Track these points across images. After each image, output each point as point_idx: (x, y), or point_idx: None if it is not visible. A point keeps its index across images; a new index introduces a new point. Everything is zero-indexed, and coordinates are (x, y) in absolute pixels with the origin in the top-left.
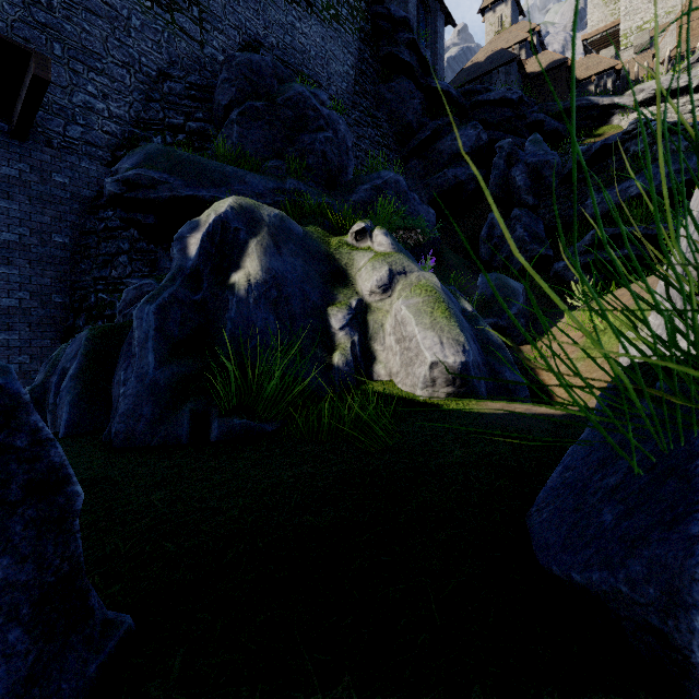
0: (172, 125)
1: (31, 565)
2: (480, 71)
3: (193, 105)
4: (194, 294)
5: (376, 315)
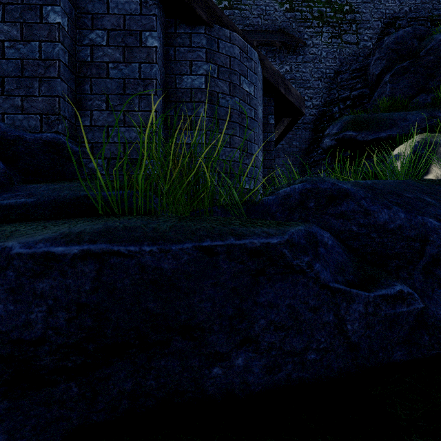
0: (342, 98)
1: None
2: None
3: (354, 81)
4: None
5: None
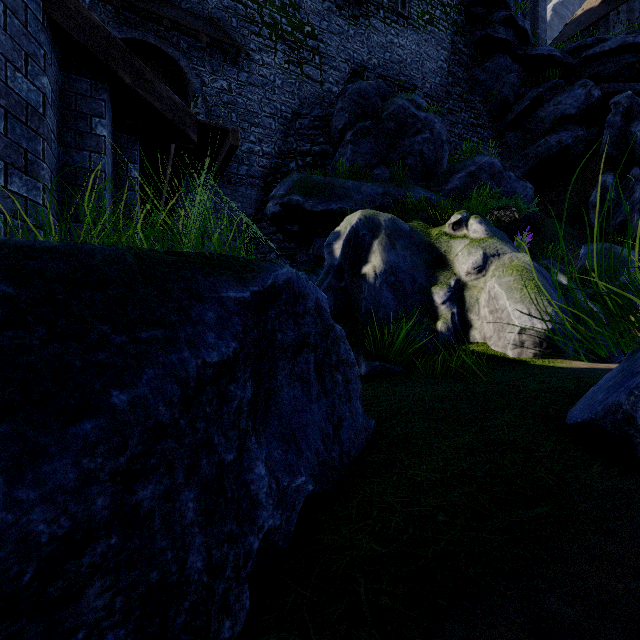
0: (302, 151)
1: (356, 386)
2: (592, 18)
3: (316, 133)
4: (340, 282)
5: (471, 291)
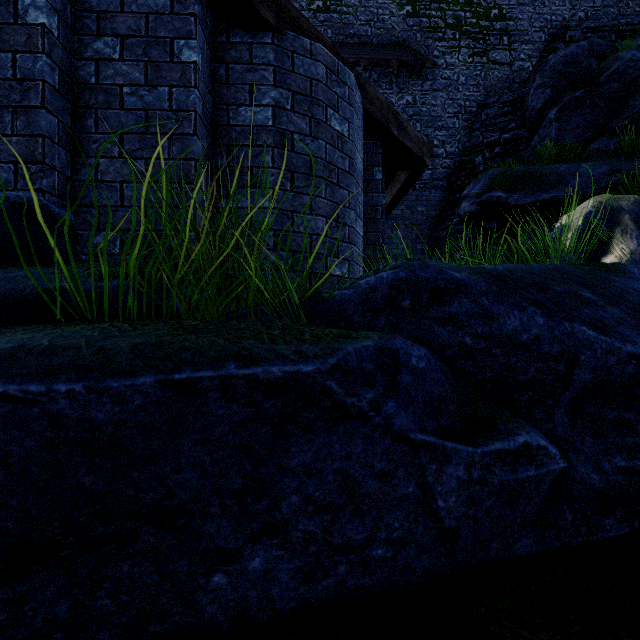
0: (489, 143)
1: None
2: None
3: (506, 119)
4: None
5: None
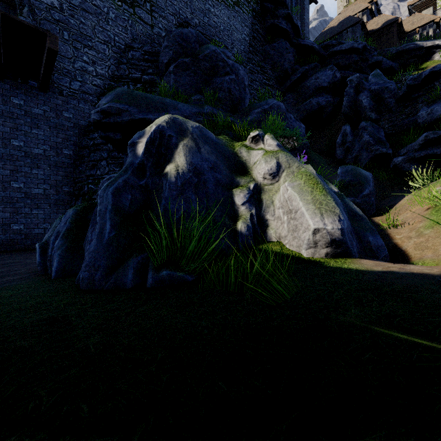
0: (133, 78)
1: None
2: (334, 32)
3: (146, 65)
4: (140, 180)
5: (267, 194)
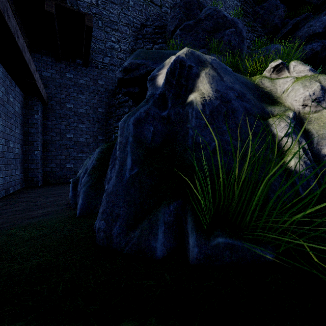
0: (147, 49)
1: None
2: None
3: (157, 36)
4: (162, 111)
5: (315, 123)
